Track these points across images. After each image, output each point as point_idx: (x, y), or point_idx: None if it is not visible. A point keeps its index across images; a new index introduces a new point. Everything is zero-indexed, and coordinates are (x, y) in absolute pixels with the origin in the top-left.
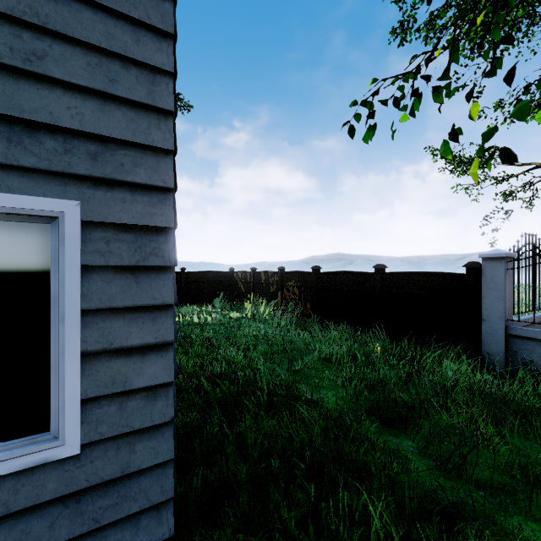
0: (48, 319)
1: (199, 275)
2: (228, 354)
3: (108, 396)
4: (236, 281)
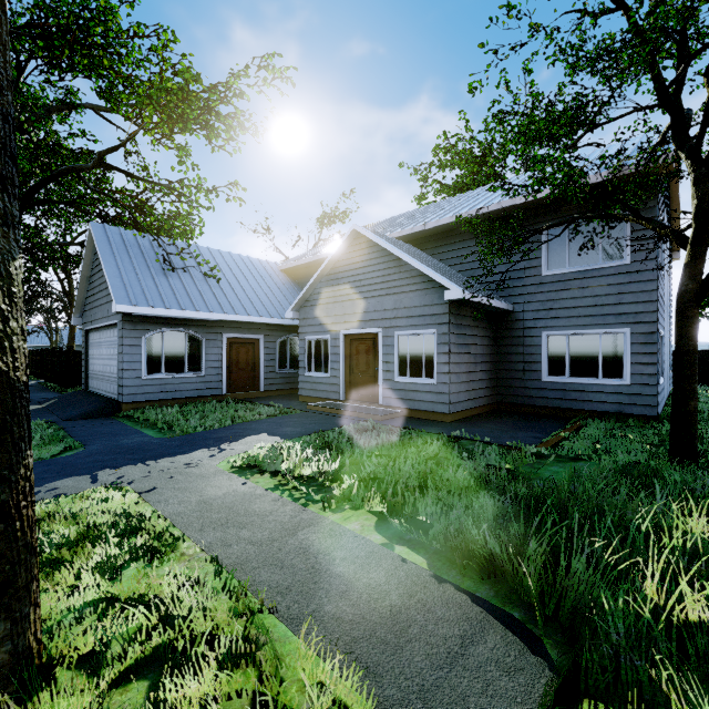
0: (623, 355)
1: None
2: None
3: (637, 374)
4: None
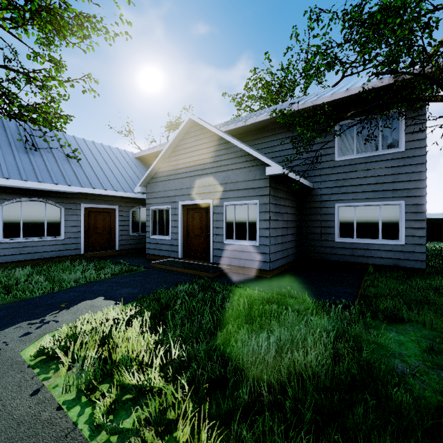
0: (398, 221)
1: None
2: None
3: (410, 236)
4: None
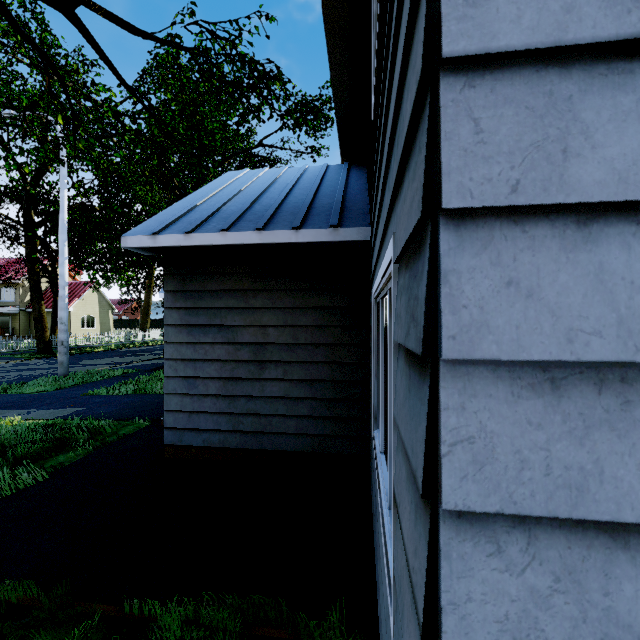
0: None
1: None
2: None
3: None
4: None
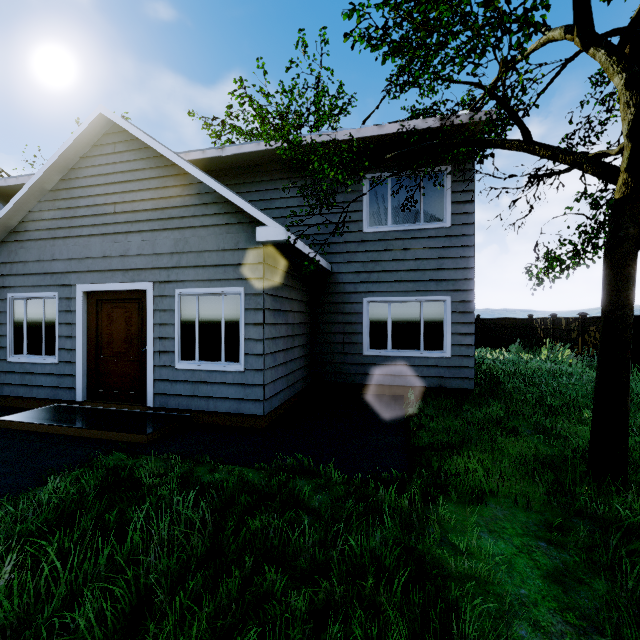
0: (443, 325)
1: (494, 322)
2: (509, 370)
3: (456, 345)
4: (535, 327)
